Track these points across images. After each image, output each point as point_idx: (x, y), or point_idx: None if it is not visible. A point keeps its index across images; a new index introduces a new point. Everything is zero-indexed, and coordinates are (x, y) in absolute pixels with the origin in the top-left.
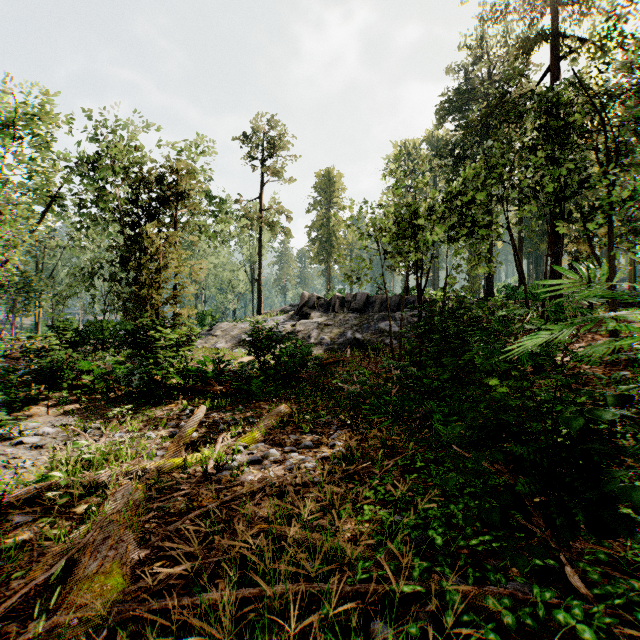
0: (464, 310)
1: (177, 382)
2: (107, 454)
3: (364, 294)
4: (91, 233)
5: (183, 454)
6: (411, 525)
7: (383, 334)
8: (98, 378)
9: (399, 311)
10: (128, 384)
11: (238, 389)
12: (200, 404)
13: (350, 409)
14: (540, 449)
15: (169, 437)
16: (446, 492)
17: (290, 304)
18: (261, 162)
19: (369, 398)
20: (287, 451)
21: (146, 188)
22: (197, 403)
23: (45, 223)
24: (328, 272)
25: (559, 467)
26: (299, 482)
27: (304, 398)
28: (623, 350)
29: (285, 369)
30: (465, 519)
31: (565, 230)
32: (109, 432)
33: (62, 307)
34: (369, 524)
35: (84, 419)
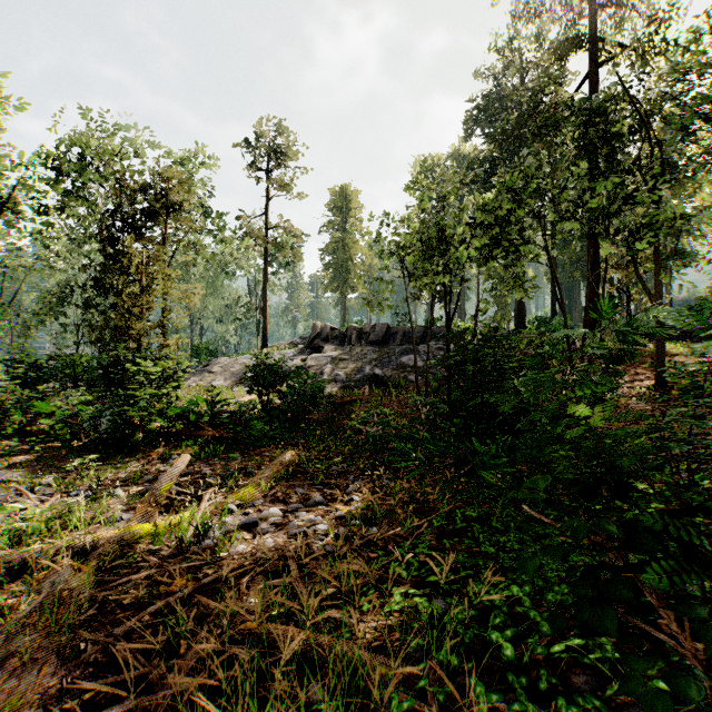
0: (499, 340)
1: (160, 426)
2: (52, 520)
3: (384, 325)
4: (62, 251)
5: (156, 517)
6: (461, 619)
7: (406, 369)
8: (59, 422)
9: (423, 344)
10: (95, 429)
11: (236, 433)
12: (187, 452)
13: (370, 455)
14: (660, 512)
15: (142, 494)
16: (498, 562)
17: (300, 336)
18: (267, 174)
19: (393, 442)
20: (292, 509)
21: (128, 198)
22: (183, 451)
23: (4, 238)
24: (343, 301)
25: (709, 543)
26: (306, 552)
27: (315, 443)
28: (671, 384)
29: (293, 409)
30: (551, 620)
31: (604, 255)
32: (64, 490)
33: (24, 338)
34: (400, 614)
35: (35, 473)
